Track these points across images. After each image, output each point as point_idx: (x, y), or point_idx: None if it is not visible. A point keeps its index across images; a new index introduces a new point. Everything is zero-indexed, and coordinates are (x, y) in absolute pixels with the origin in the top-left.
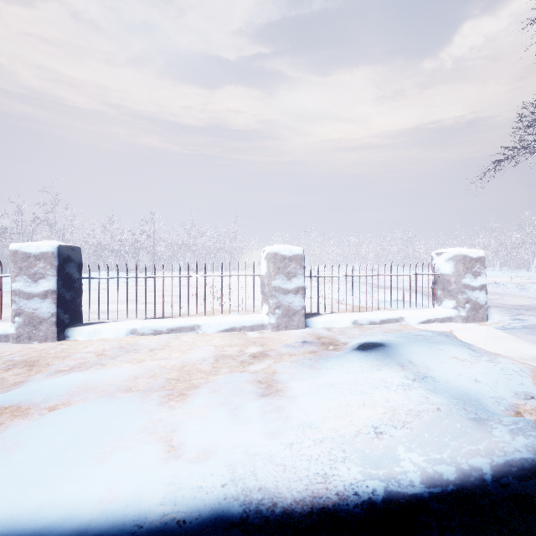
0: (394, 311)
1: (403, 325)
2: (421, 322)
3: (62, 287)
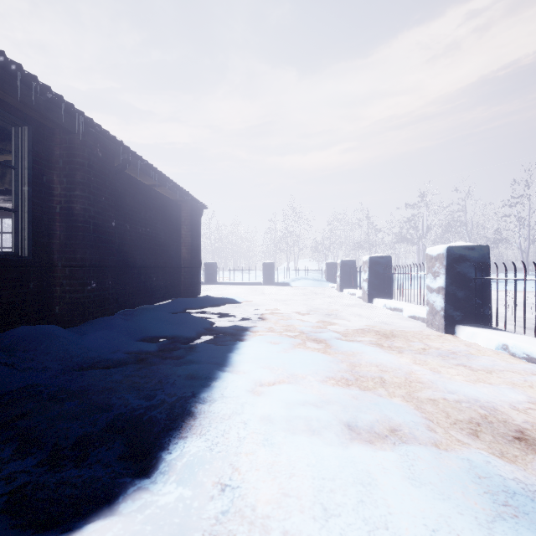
0: None
1: None
2: None
3: (450, 285)
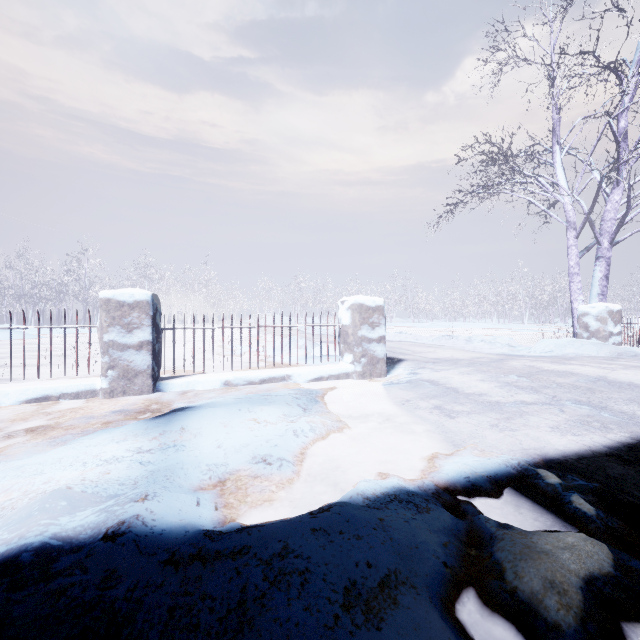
0: (287, 369)
1: (287, 384)
2: (312, 379)
3: None
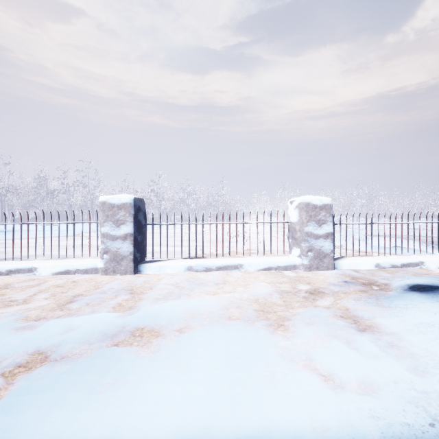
0: (411, 256)
1: (424, 269)
2: None
3: (136, 231)
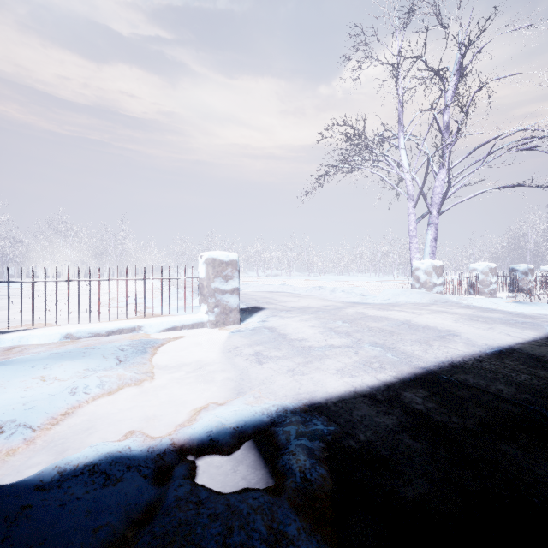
0: (141, 320)
1: (136, 335)
2: (164, 329)
3: None
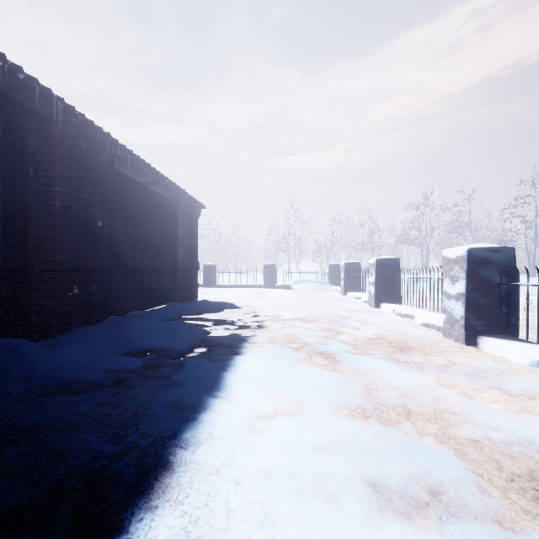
0: None
1: None
2: None
3: (472, 291)
